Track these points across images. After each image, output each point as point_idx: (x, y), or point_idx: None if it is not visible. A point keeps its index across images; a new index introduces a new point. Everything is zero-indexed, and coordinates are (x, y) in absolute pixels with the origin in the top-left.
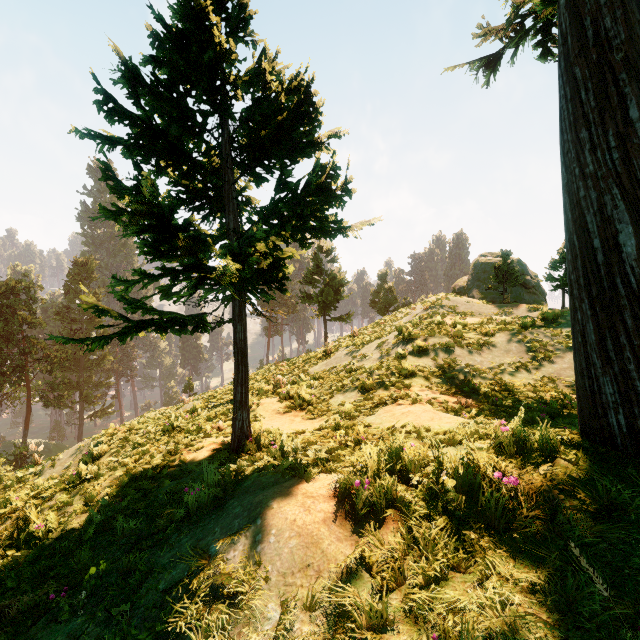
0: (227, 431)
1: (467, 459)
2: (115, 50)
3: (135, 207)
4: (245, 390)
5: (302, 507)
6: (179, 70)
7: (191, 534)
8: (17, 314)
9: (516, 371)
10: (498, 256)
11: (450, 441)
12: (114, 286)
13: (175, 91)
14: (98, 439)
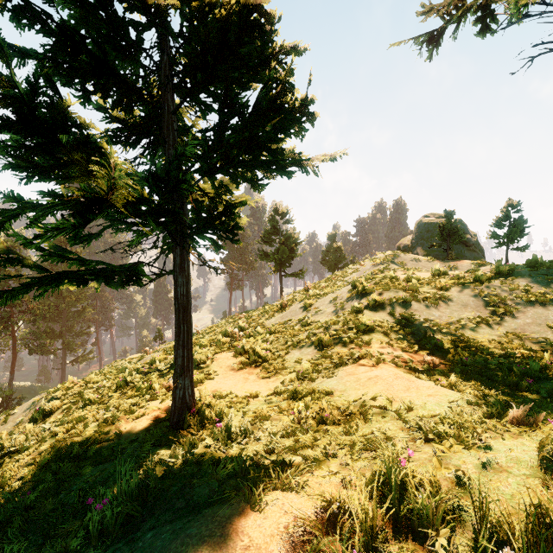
0: None
1: (537, 512)
2: None
3: None
4: (187, 353)
5: None
6: None
7: None
8: (3, 270)
9: (477, 326)
10: (440, 217)
11: (458, 439)
12: None
13: None
14: (52, 394)
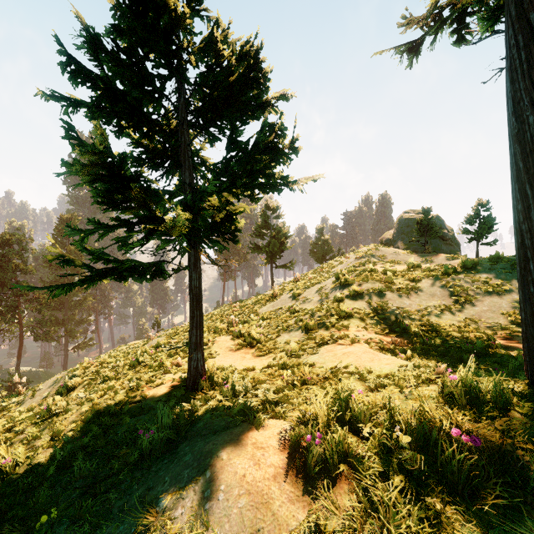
0: (185, 367)
1: (420, 412)
2: (77, 16)
3: (85, 157)
4: (200, 333)
5: (252, 460)
6: (137, 36)
7: (143, 480)
8: (11, 262)
9: (441, 313)
10: (419, 213)
11: (395, 386)
12: (69, 236)
13: (134, 56)
14: (73, 372)
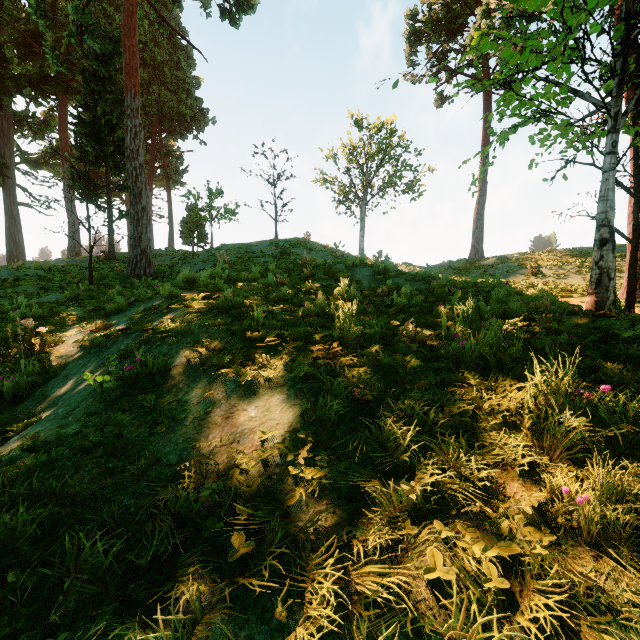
0: None
1: None
2: None
3: None
4: None
5: None
6: None
7: None
8: None
9: None
10: None
11: None
12: None
13: None
14: None
